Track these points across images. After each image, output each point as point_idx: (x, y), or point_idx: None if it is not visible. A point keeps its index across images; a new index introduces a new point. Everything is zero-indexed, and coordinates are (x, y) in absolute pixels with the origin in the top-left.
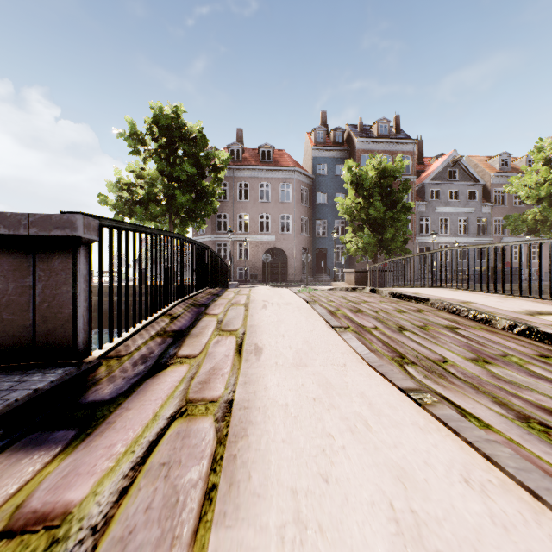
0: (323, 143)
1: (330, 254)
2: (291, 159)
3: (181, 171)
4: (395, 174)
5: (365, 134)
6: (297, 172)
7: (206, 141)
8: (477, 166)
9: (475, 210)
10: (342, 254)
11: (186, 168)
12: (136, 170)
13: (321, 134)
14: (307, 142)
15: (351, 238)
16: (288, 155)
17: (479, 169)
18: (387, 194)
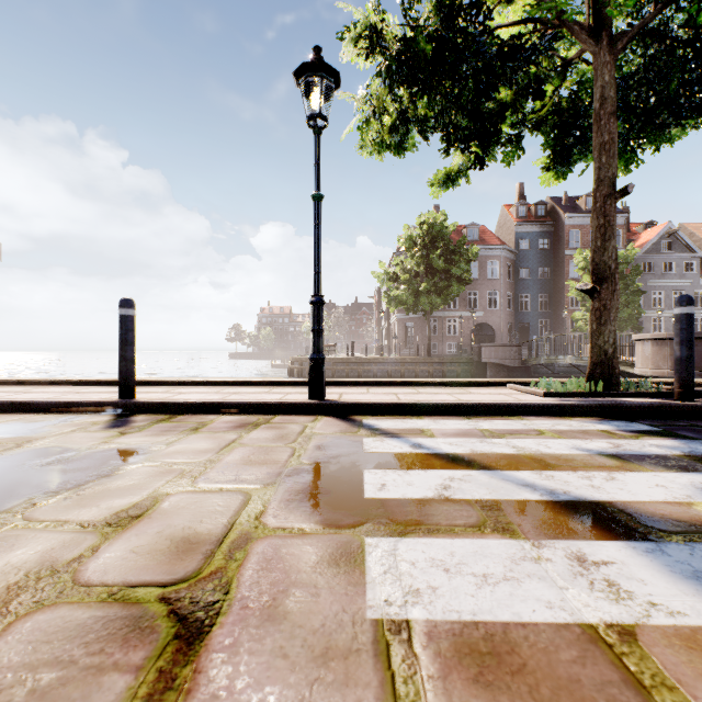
0: (525, 217)
1: (533, 328)
2: (494, 236)
3: (457, 268)
4: (627, 261)
5: (571, 209)
6: (505, 250)
7: (464, 239)
8: (693, 234)
9: (692, 282)
10: (572, 330)
11: (463, 266)
12: (400, 263)
13: (522, 208)
14: (505, 216)
15: (582, 316)
16: (490, 231)
17: (696, 238)
18: (620, 279)
